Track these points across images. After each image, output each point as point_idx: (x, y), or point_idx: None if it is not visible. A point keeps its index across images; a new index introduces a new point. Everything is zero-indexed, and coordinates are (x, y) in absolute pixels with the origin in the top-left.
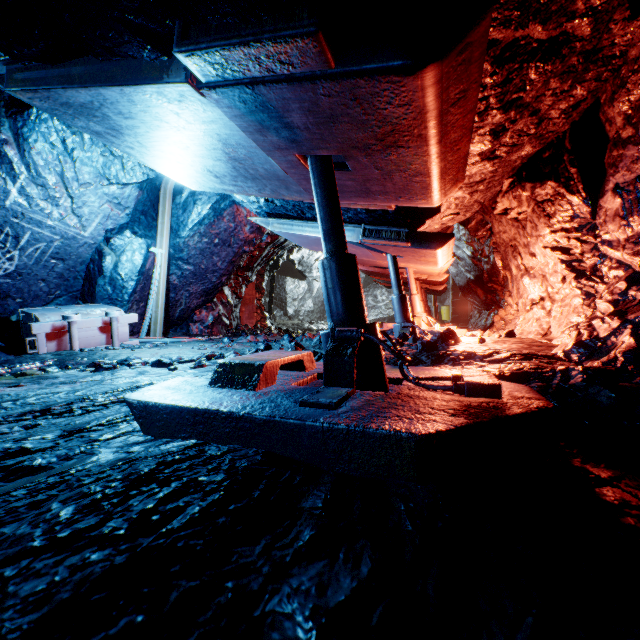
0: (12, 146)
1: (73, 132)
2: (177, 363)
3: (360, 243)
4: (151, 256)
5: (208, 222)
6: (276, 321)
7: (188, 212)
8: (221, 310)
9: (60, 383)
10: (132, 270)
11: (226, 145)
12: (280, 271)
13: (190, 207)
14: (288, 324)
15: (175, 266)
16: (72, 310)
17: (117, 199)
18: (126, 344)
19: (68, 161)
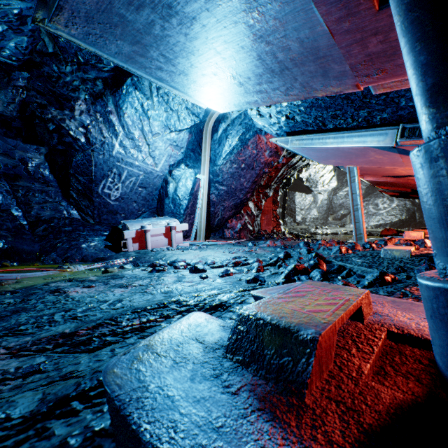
0: (114, 114)
1: (147, 98)
2: (210, 267)
3: (394, 147)
4: (197, 181)
5: (236, 151)
6: (287, 226)
7: (222, 145)
8: (246, 219)
9: (118, 286)
10: (185, 192)
11: (249, 4)
12: (290, 188)
13: (223, 141)
14: (297, 229)
15: (213, 187)
16: (148, 221)
17: (175, 142)
18: (180, 246)
19: (145, 119)
